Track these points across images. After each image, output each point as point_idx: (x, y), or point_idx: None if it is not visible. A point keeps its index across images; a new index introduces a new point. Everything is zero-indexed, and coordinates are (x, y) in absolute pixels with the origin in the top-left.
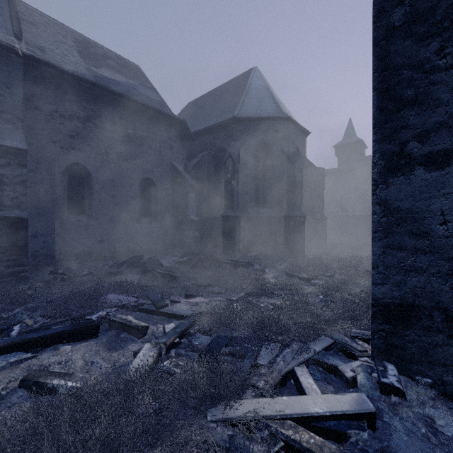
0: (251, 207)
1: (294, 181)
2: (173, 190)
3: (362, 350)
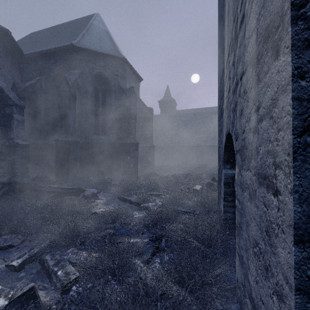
0: (91, 133)
1: (129, 113)
2: None
3: None
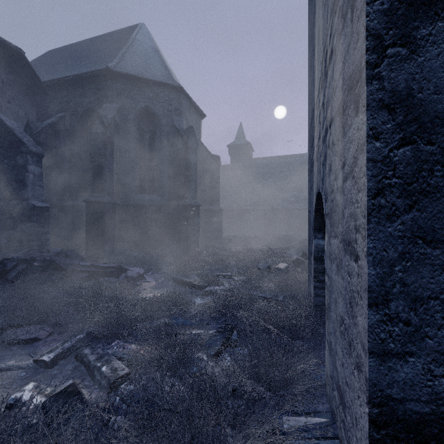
0: (134, 192)
1: (187, 163)
2: None
3: None
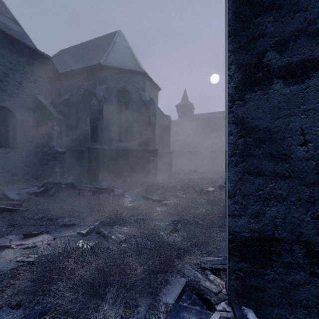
0: (115, 141)
1: (149, 122)
2: (36, 122)
3: (217, 291)
